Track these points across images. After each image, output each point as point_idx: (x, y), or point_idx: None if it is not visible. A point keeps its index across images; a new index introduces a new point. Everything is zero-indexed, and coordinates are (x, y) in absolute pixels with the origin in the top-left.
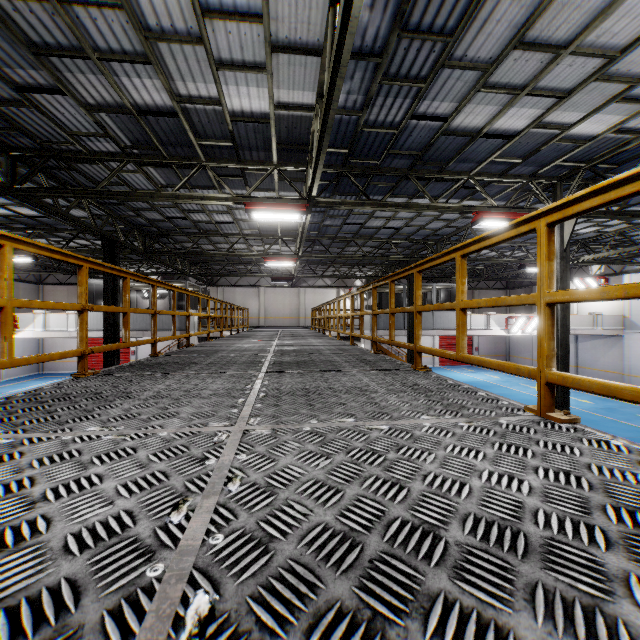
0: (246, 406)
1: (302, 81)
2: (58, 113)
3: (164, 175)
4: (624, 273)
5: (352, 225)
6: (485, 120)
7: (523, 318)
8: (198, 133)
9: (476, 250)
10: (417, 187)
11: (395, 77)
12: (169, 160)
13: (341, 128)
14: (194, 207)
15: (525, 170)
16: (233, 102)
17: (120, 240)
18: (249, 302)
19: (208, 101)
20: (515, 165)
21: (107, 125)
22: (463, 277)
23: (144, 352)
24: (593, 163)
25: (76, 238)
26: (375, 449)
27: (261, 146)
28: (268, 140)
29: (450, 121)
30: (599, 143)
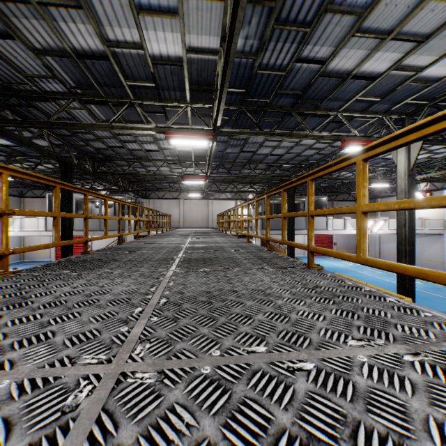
0: (140, 320)
1: (208, 27)
2: (13, 57)
3: (103, 112)
4: (444, 189)
5: (247, 152)
6: (355, 63)
7: (371, 221)
8: (127, 75)
9: (383, 151)
10: (298, 120)
11: (285, 23)
12: (106, 98)
13: (240, 71)
14: (128, 138)
15: (381, 107)
16: (153, 47)
17: (74, 163)
18: (172, 210)
19: (132, 45)
20: (374, 103)
21: (54, 68)
22: (365, 181)
23: (97, 246)
24: (435, 101)
25: (44, 163)
26: (314, 435)
27: (177, 87)
28: (182, 81)
29: (327, 64)
30: (442, 84)
